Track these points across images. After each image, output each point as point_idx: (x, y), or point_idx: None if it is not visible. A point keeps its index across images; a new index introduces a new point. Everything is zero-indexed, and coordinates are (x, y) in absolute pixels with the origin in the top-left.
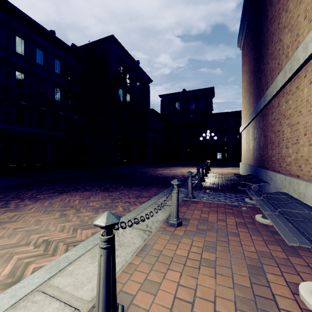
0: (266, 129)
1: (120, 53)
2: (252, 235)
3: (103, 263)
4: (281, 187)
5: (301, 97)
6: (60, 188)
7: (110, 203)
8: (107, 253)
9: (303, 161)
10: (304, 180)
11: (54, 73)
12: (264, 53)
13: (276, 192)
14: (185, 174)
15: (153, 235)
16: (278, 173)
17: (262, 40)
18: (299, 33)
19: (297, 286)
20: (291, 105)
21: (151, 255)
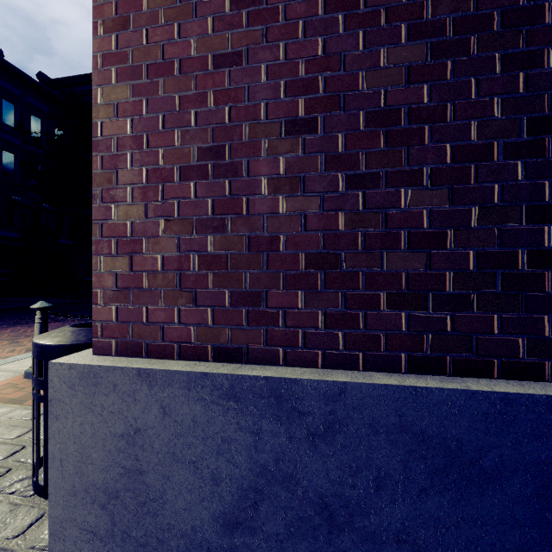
0: None
1: None
2: None
3: (38, 332)
4: None
5: None
6: (11, 321)
7: None
8: (41, 326)
9: None
10: None
11: (2, 125)
12: None
13: None
14: None
15: None
16: None
17: None
18: None
19: None
20: None
21: None
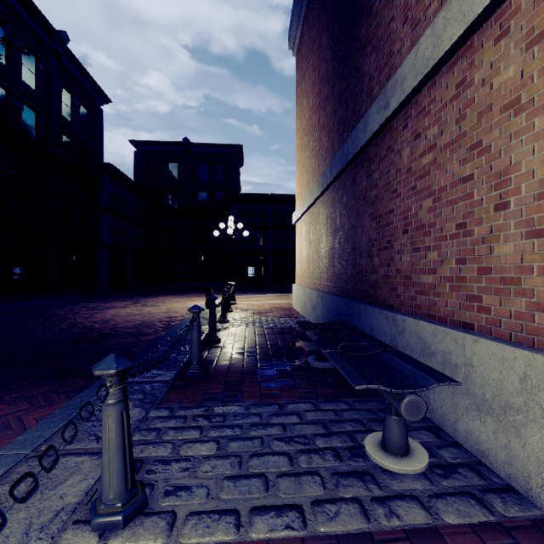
0: (384, 195)
1: None
2: None
3: None
4: (514, 404)
5: None
6: None
7: None
8: None
9: None
10: None
11: None
12: None
13: None
14: (177, 317)
15: None
16: (483, 338)
17: None
18: None
19: None
20: None
21: None
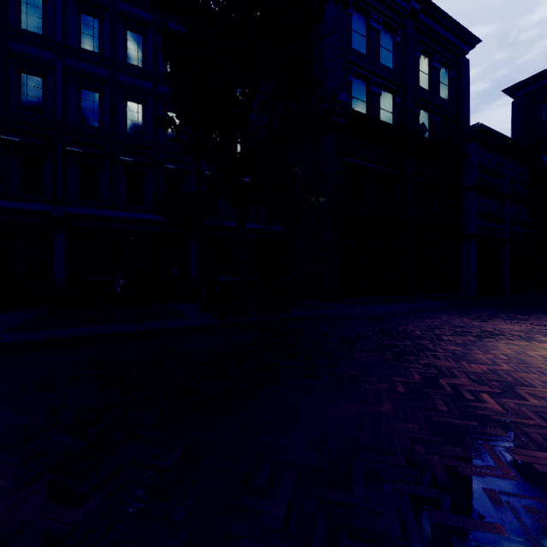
0: None
1: None
2: None
3: None
4: None
5: None
6: None
7: None
8: None
9: None
10: None
11: None
12: None
13: None
14: None
15: None
16: None
17: None
18: None
19: None
20: None
21: None
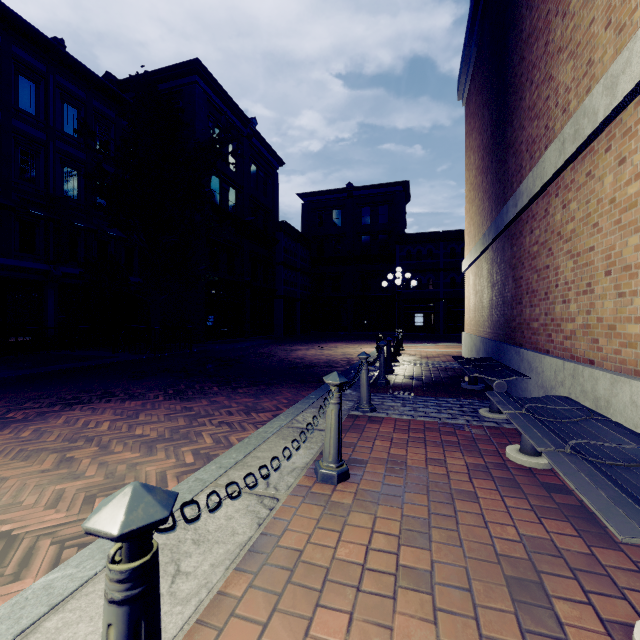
0: (518, 265)
1: (215, 99)
2: (505, 497)
3: None
4: (553, 385)
5: (597, 195)
6: (68, 395)
7: (185, 426)
8: (130, 617)
9: (604, 329)
10: (607, 371)
11: (64, 135)
12: (515, 108)
13: (548, 396)
14: (353, 358)
15: (282, 507)
16: (546, 356)
17: (510, 81)
18: (593, 59)
19: (626, 630)
20: (575, 212)
21: (275, 564)
